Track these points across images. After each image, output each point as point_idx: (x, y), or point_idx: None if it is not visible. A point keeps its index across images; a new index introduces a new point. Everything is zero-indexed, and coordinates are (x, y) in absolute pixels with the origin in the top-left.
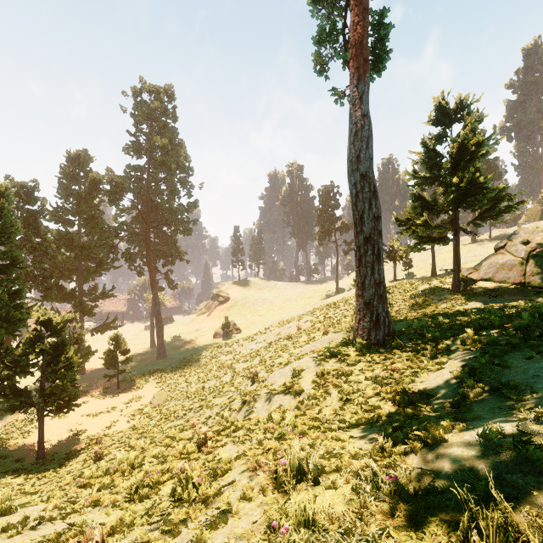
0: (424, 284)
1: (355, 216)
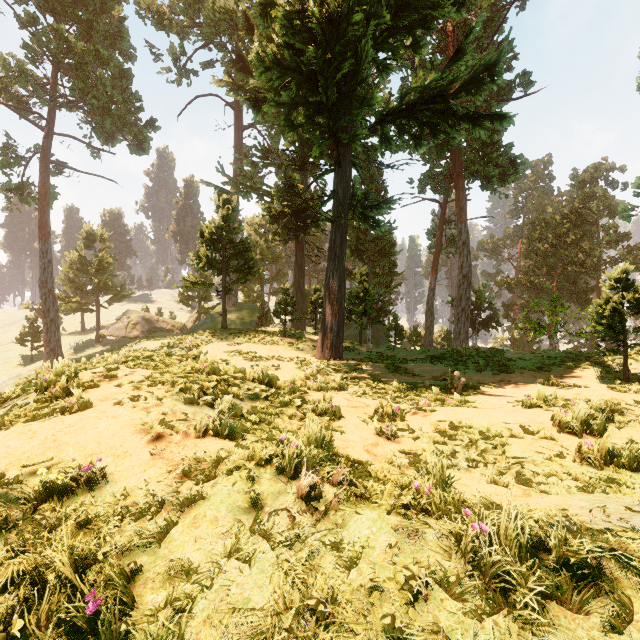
0: (77, 339)
1: (45, 309)
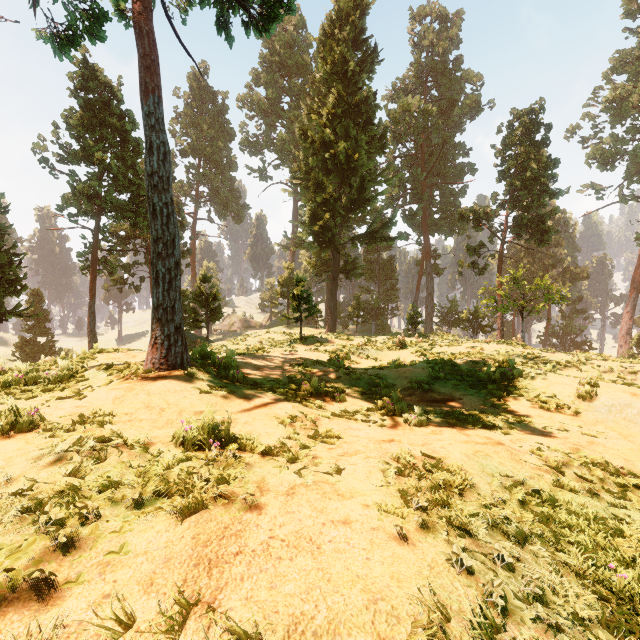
0: None
1: None
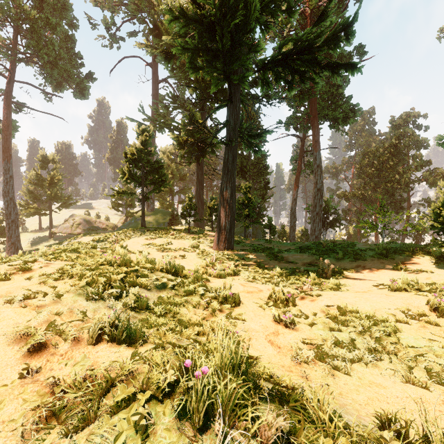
0: (35, 235)
1: (7, 212)
